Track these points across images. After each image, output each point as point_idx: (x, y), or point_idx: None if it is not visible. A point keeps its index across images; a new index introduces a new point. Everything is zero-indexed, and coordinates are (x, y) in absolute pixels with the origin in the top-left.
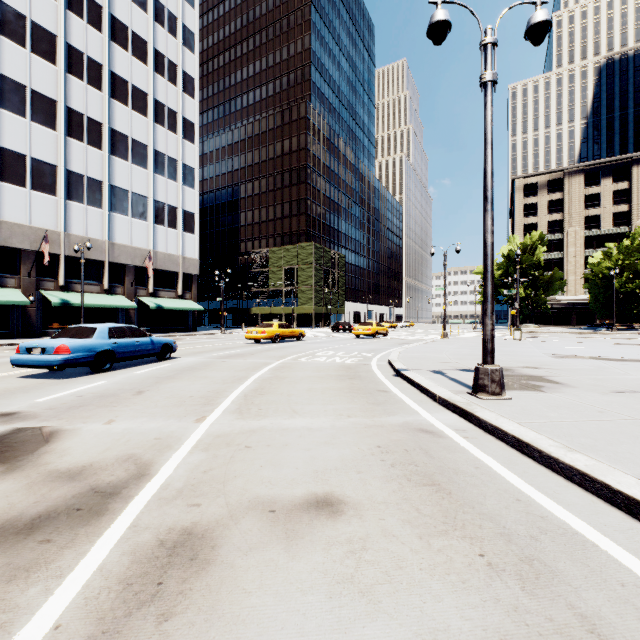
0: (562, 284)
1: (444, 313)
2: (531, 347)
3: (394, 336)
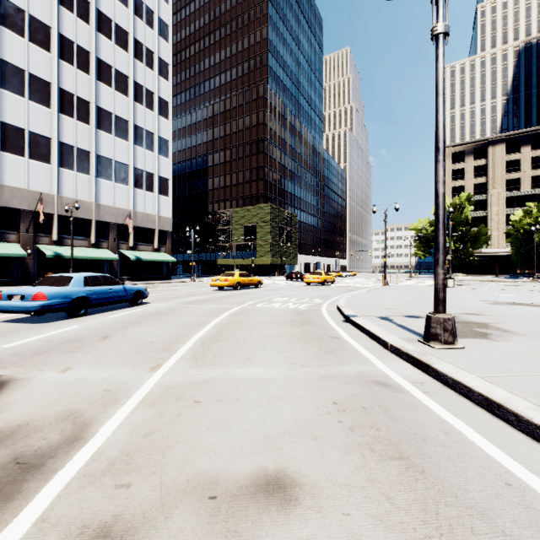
0: (487, 238)
1: (385, 264)
2: (465, 294)
3: (340, 284)
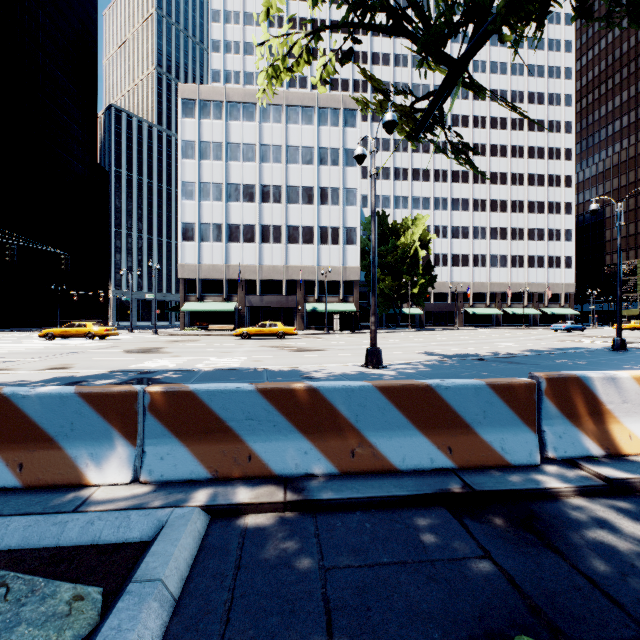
0: None
1: None
2: None
3: None
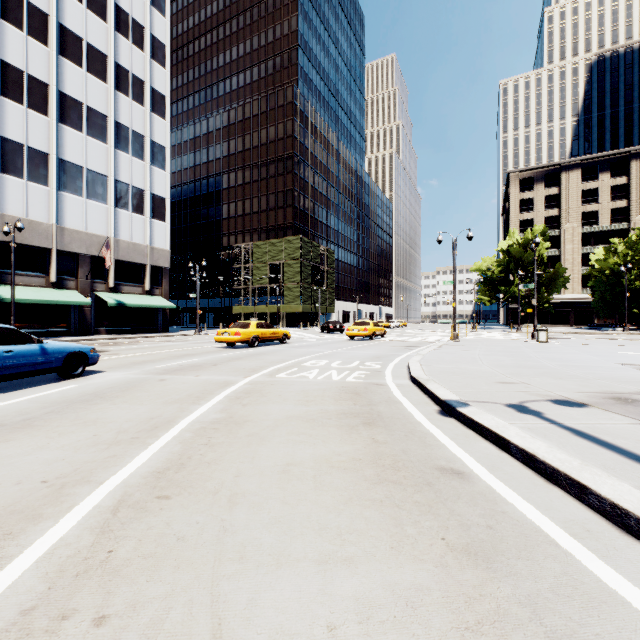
0: (565, 281)
1: (454, 311)
2: (579, 353)
3: (393, 337)
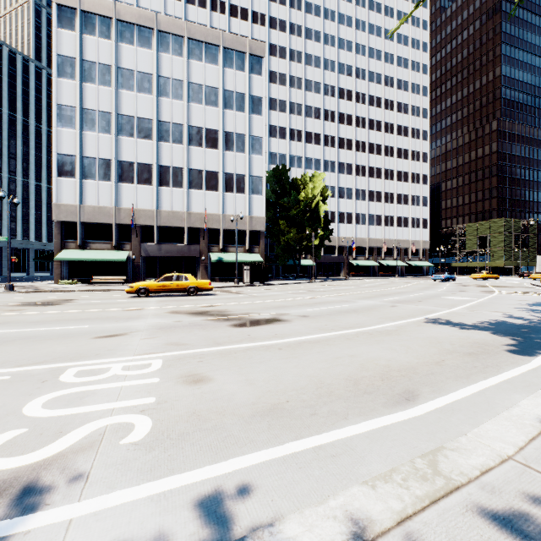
0: None
1: None
2: None
3: None
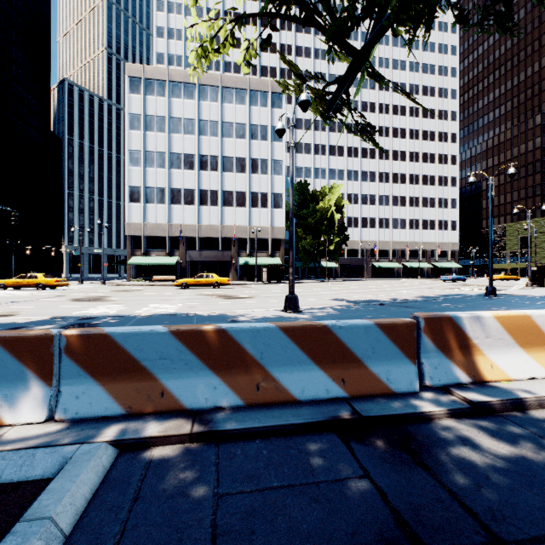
0: None
1: None
2: None
3: None
